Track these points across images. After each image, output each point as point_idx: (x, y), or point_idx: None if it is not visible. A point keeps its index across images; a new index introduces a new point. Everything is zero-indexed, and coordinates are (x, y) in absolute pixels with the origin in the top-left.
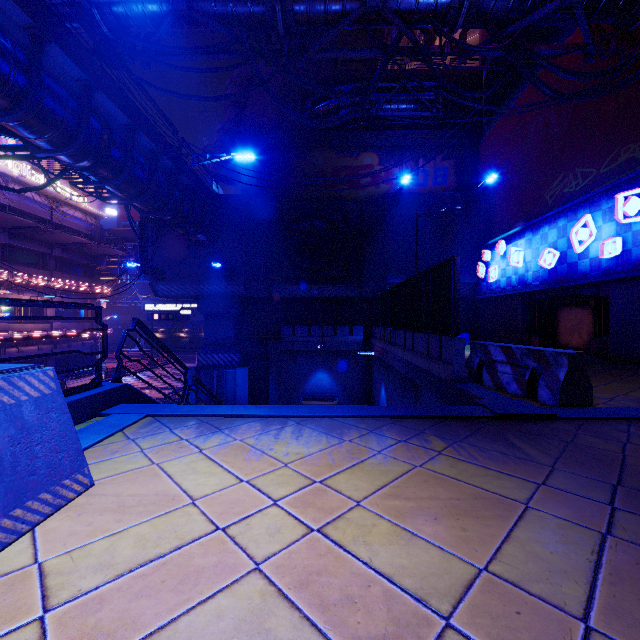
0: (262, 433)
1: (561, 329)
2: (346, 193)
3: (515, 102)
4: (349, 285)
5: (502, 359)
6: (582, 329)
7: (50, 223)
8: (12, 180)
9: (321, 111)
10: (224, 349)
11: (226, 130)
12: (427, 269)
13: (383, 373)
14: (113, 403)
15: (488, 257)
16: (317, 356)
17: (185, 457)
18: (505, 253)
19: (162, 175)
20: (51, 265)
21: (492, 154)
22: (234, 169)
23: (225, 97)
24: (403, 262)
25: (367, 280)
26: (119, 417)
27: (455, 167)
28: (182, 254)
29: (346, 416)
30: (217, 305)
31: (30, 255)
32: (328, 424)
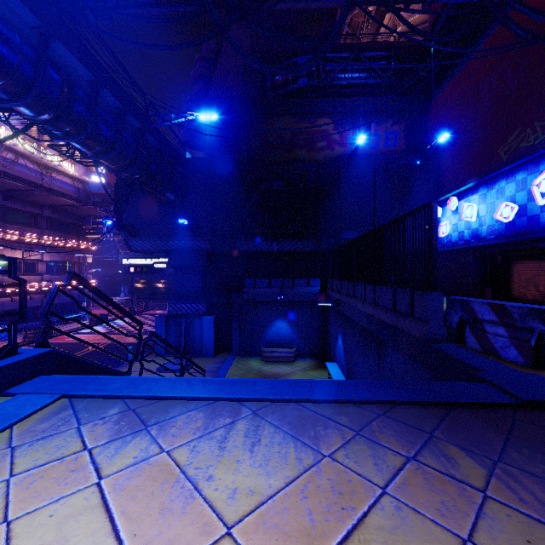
0: (203, 435)
1: (515, 282)
2: (303, 156)
3: (466, 64)
4: (306, 240)
5: (492, 318)
6: (539, 282)
7: (41, 187)
8: (6, 148)
9: (280, 81)
10: (192, 299)
11: (194, 101)
12: (392, 220)
13: (340, 323)
14: (29, 376)
15: (439, 213)
16: (277, 306)
17: (66, 500)
18: (457, 209)
19: (129, 134)
20: (42, 224)
21: (442, 116)
22: (202, 136)
23: (184, 45)
24: (357, 219)
25: (323, 236)
26: (23, 400)
27: (405, 131)
28: (153, 212)
29: (318, 400)
30: (185, 259)
31: (23, 215)
32: (295, 416)
